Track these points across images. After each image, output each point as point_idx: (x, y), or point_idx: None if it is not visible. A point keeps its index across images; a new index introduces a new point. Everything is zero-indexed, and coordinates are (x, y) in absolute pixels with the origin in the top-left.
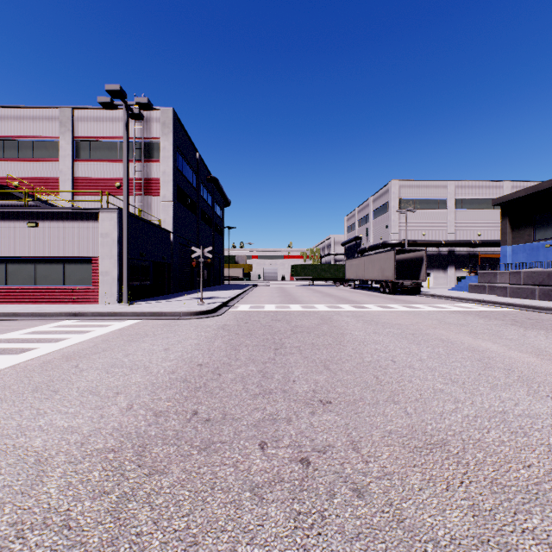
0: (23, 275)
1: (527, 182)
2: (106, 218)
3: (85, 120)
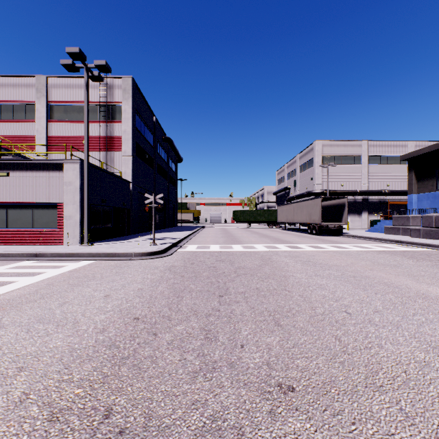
0: None
1: (428, 142)
2: (69, 168)
3: (58, 87)
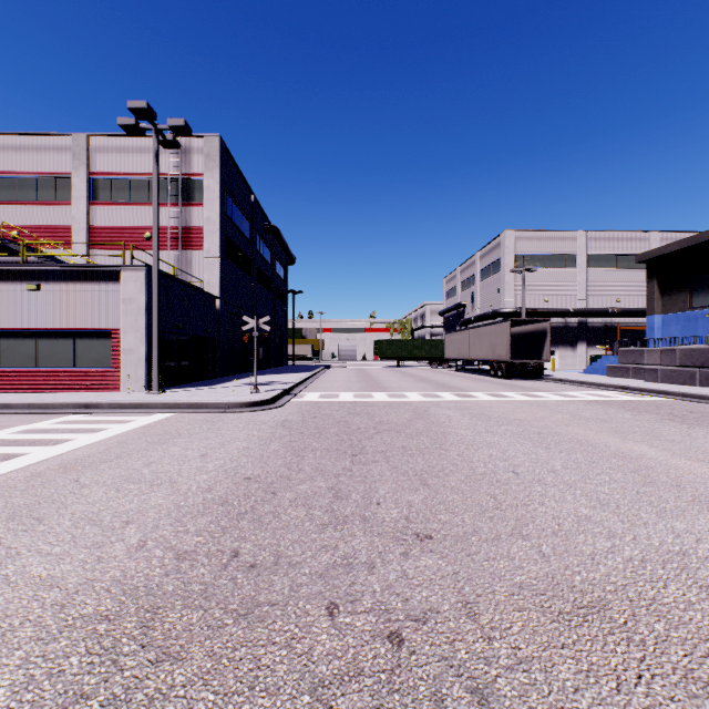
0: (21, 354)
1: (680, 233)
2: (130, 278)
3: (105, 151)
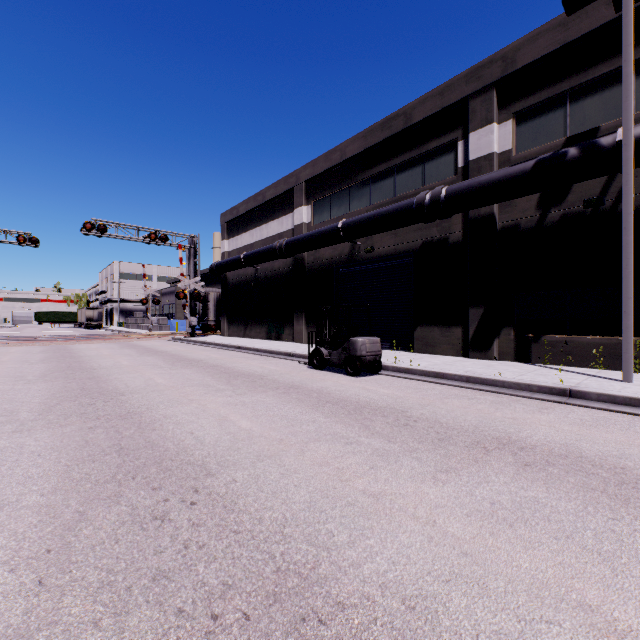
0: None
1: None
2: None
3: None
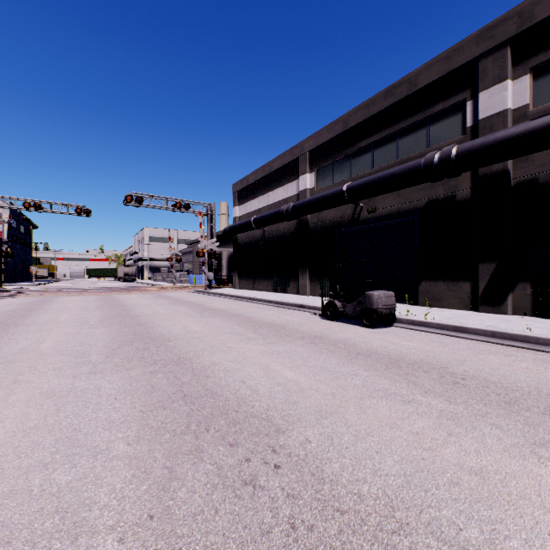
0: None
1: None
2: None
3: None
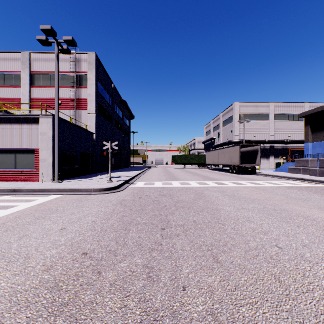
0: None
1: (319, 103)
2: (44, 122)
3: (38, 60)
